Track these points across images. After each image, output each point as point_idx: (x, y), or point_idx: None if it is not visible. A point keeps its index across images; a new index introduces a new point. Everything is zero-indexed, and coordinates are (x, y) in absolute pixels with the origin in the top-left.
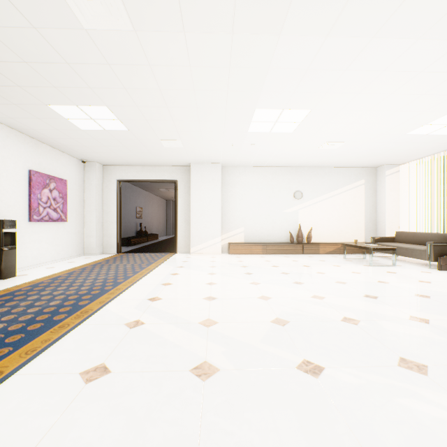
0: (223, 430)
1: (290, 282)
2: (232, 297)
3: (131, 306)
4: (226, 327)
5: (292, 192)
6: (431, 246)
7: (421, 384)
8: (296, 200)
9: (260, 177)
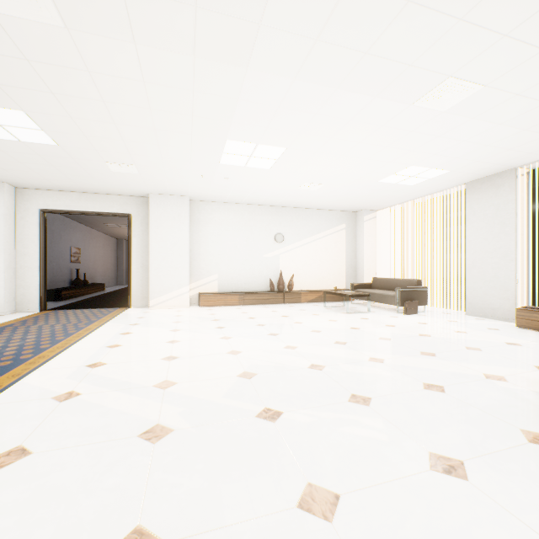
0: (172, 484)
1: (265, 334)
2: (197, 355)
3: (62, 377)
4: (186, 387)
5: (273, 234)
6: (399, 291)
7: (363, 413)
8: (277, 244)
9: (237, 215)
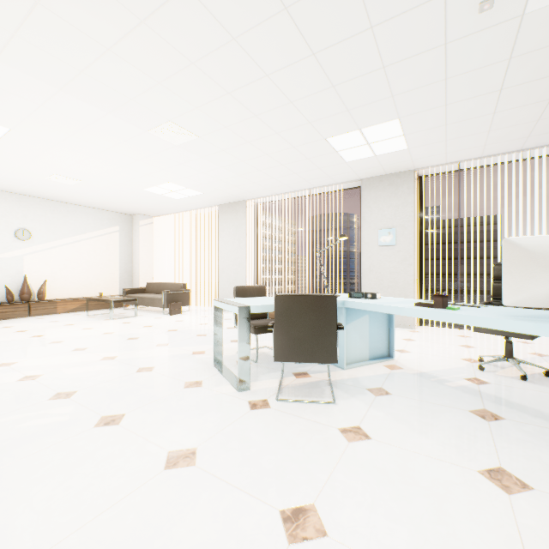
0: None
1: None
2: None
3: None
4: None
5: (12, 229)
6: (166, 294)
7: (58, 406)
8: (20, 242)
9: None
